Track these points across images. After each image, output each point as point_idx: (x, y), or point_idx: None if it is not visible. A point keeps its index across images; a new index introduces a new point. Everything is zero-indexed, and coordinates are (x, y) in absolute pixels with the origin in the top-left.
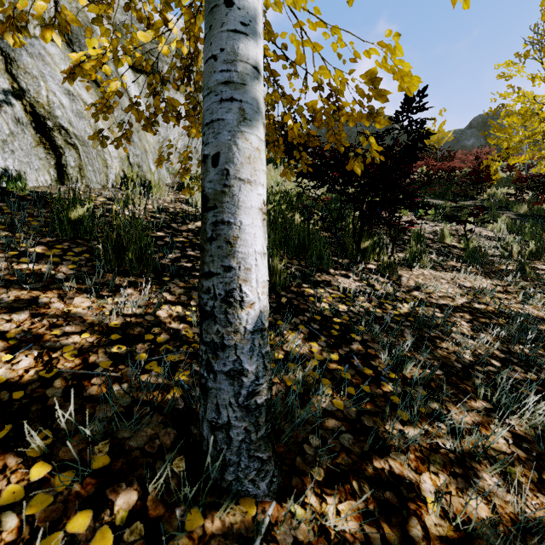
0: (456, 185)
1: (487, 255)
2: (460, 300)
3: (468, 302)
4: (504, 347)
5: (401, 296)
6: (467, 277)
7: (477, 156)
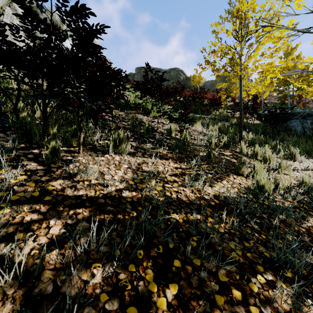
0: (203, 105)
1: (190, 145)
2: (113, 187)
3: (121, 190)
4: (53, 284)
5: (17, 189)
6: (159, 161)
7: (217, 92)
